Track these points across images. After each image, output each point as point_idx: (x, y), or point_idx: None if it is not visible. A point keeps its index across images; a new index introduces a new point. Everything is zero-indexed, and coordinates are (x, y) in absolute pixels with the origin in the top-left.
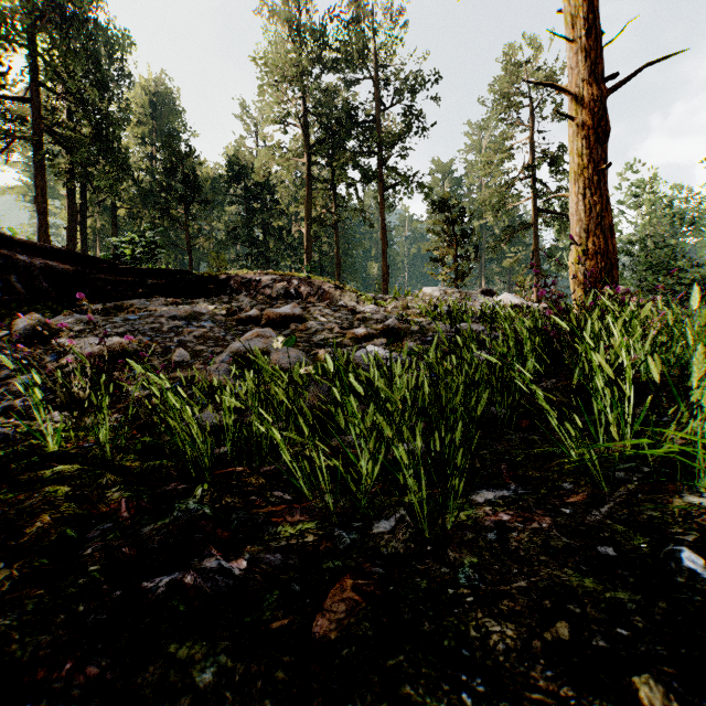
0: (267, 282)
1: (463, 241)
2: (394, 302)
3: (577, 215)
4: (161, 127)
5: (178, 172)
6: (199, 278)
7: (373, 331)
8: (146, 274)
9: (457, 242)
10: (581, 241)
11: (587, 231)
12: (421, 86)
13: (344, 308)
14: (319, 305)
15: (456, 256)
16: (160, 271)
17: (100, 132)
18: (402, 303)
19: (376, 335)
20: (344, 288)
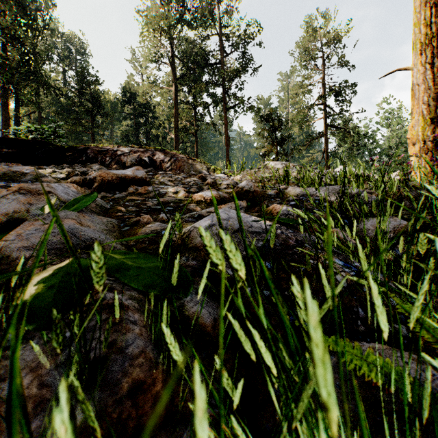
0: (123, 153)
1: (282, 142)
2: (241, 174)
3: (424, 84)
4: (77, 66)
5: (85, 94)
6: (58, 149)
7: (224, 194)
8: (3, 143)
9: (278, 143)
10: (429, 109)
11: (435, 99)
12: (253, 40)
13: (195, 175)
14: (170, 173)
15: (277, 153)
16: (18, 141)
17: (25, 61)
18: (248, 174)
19: (228, 199)
20: (196, 160)
